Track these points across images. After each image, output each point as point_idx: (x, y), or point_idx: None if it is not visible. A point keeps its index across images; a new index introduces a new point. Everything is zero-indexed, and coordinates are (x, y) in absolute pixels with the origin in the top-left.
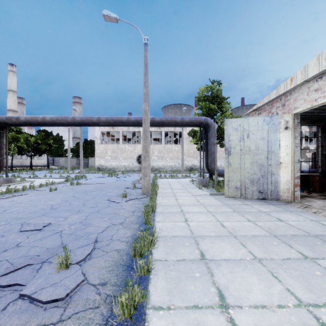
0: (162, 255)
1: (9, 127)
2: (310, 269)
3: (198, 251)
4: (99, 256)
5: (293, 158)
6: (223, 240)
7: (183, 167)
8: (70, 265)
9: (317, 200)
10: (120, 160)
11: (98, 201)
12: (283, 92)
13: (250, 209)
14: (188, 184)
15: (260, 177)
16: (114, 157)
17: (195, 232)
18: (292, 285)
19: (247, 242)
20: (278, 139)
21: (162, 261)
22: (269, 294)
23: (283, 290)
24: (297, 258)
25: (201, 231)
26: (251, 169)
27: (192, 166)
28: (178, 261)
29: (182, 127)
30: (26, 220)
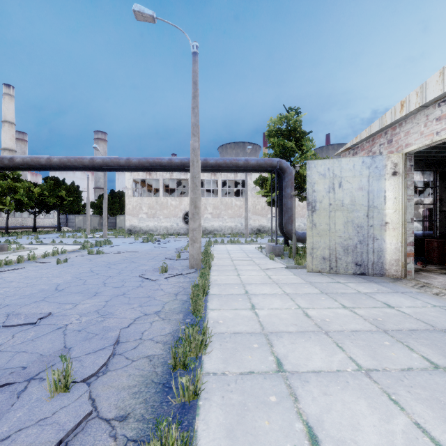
0: (217, 366)
1: (0, 171)
2: (445, 386)
3: (272, 357)
4: (120, 368)
5: (404, 216)
6: (309, 338)
7: (247, 229)
8: (72, 383)
9: (437, 276)
10: (160, 219)
11: (126, 278)
12: (390, 123)
13: (345, 289)
14: (255, 252)
15: (357, 242)
16: (152, 214)
17: (267, 326)
18: (423, 416)
19: (345, 342)
20: (383, 190)
21: (217, 374)
22: (388, 433)
23: (411, 426)
24: (423, 368)
25: (276, 323)
26: (345, 232)
27: (259, 227)
28: (242, 375)
29: (246, 174)
30: (16, 308)
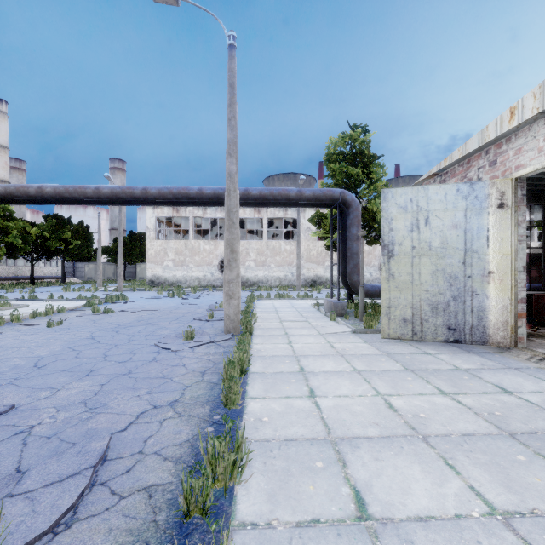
0: (259, 507)
1: None
2: None
3: (348, 488)
4: (97, 515)
5: (513, 263)
6: (400, 449)
7: (299, 280)
8: None
9: None
10: (190, 268)
11: (136, 348)
12: (494, 138)
13: (437, 363)
14: (310, 310)
15: (449, 299)
16: (180, 262)
17: (334, 427)
18: None
19: (458, 456)
20: (486, 228)
21: (258, 527)
22: None
23: None
24: None
25: (348, 422)
26: (434, 285)
27: (315, 278)
28: (299, 528)
29: (298, 211)
30: None
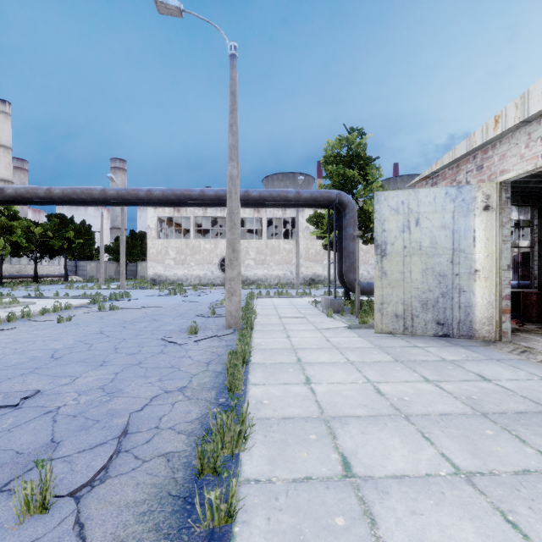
0: (261, 468)
1: None
2: None
3: (336, 455)
4: (125, 474)
5: (498, 262)
6: (384, 425)
7: (298, 279)
8: (54, 499)
9: (539, 338)
10: (191, 267)
11: (144, 341)
12: (480, 144)
13: (425, 355)
14: (308, 307)
15: (438, 296)
16: (181, 260)
17: (327, 408)
18: None
19: (434, 431)
20: (472, 229)
21: (261, 482)
22: None
23: None
24: None
25: (339, 404)
26: (424, 283)
27: (313, 276)
28: (295, 483)
29: (297, 210)
30: None
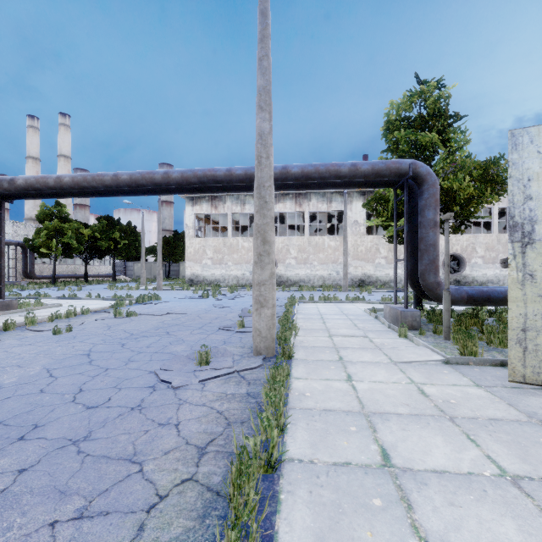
0: None
1: (9, 201)
2: None
3: None
4: None
5: None
6: None
7: (346, 280)
8: None
9: None
10: (228, 266)
11: (128, 377)
12: None
13: None
14: (366, 319)
15: None
16: (218, 260)
17: None
18: None
19: None
20: None
21: None
22: None
23: None
24: None
25: None
26: None
27: (363, 277)
28: None
29: (345, 201)
30: None
